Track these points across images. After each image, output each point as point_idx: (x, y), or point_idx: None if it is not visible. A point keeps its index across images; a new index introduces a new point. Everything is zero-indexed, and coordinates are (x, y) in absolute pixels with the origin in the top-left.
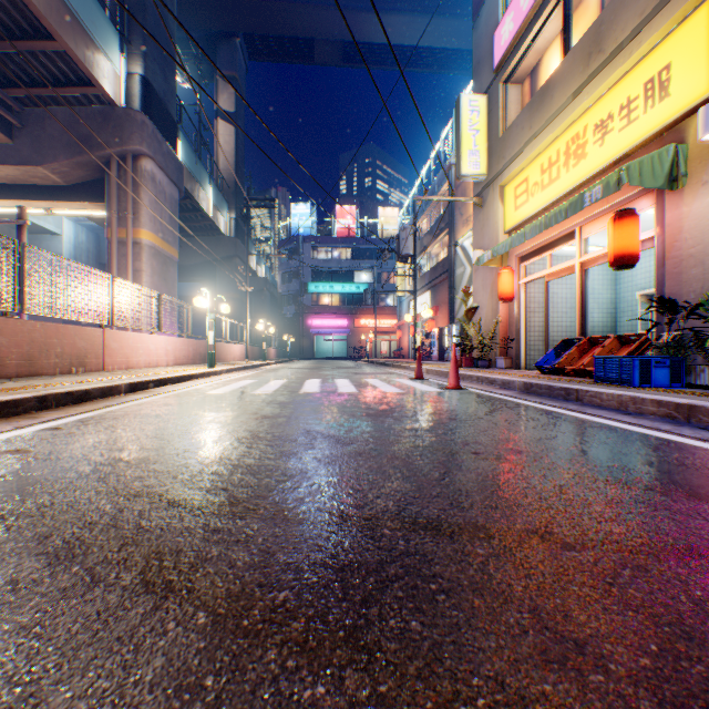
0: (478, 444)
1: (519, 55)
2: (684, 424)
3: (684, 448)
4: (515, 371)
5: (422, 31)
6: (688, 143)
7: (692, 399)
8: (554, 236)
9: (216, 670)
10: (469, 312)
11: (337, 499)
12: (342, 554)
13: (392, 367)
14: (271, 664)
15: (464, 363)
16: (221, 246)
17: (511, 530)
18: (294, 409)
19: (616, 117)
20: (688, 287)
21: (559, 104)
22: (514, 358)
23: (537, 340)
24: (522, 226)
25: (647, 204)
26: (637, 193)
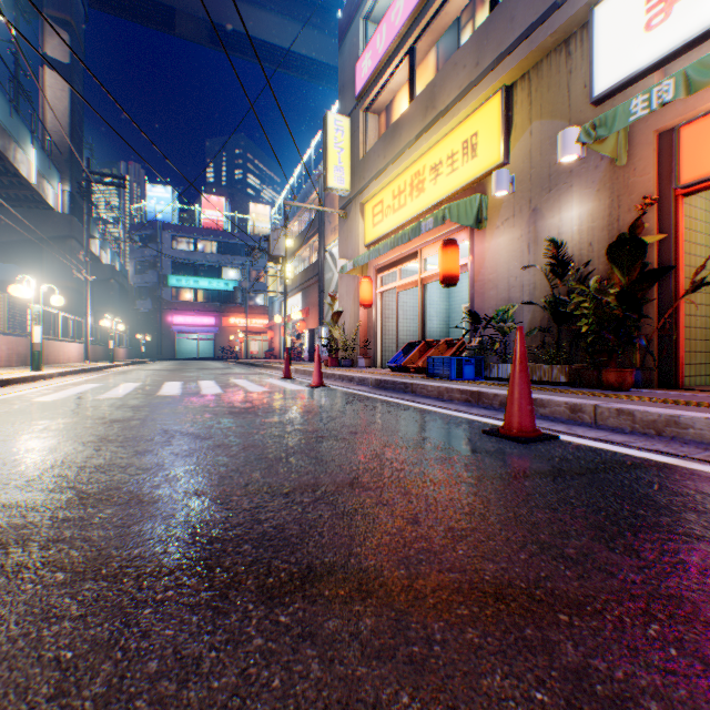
0: (326, 430)
1: (376, 91)
2: (475, 406)
3: (467, 421)
4: (373, 370)
5: (294, 37)
6: (489, 195)
7: (482, 387)
8: (403, 254)
9: (80, 601)
10: (335, 316)
11: (193, 481)
12: (195, 517)
13: (263, 367)
14: (130, 588)
15: (331, 363)
16: (49, 223)
17: (332, 484)
18: (150, 411)
19: (445, 165)
20: (489, 304)
21: (406, 143)
22: (373, 358)
23: (392, 342)
24: (379, 242)
25: (465, 237)
26: (458, 227)
